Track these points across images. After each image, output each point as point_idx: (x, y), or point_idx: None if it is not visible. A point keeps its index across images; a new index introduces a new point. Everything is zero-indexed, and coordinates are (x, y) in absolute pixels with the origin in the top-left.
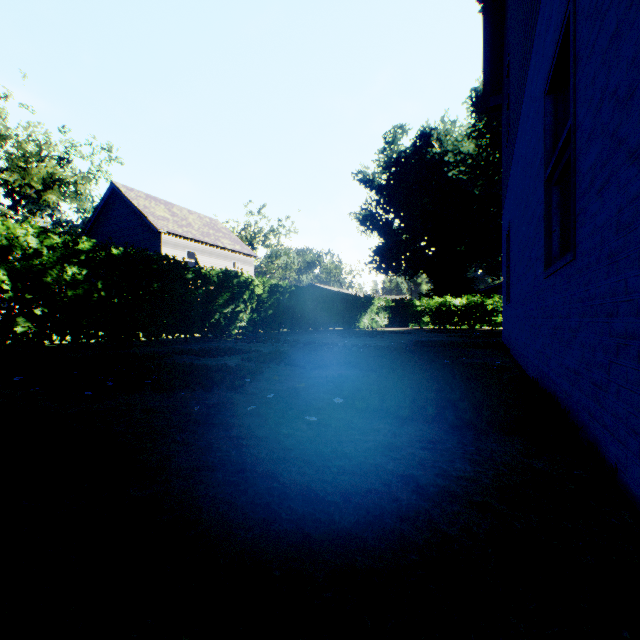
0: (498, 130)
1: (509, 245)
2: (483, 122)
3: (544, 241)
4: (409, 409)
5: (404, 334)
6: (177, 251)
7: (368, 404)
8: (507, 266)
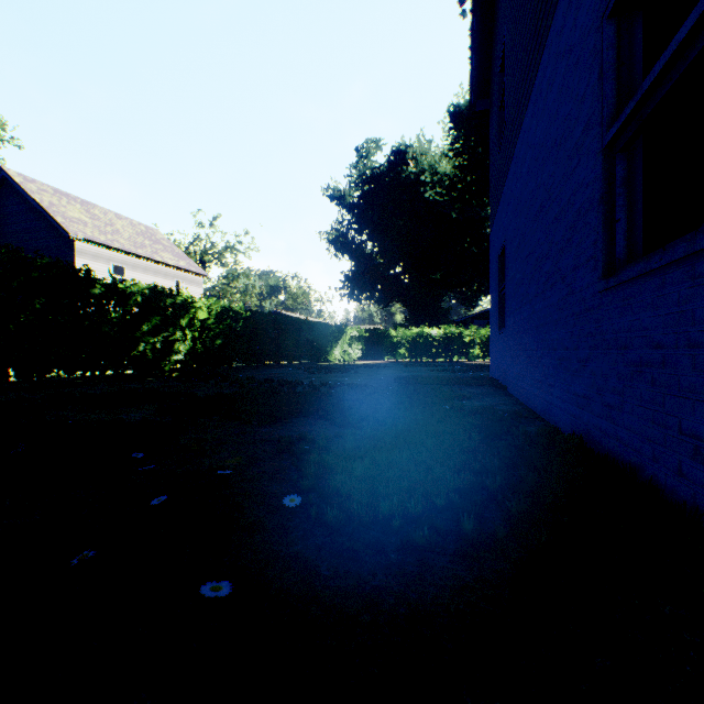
0: (475, 152)
1: (505, 264)
2: (460, 142)
3: (602, 235)
4: (426, 520)
5: (381, 368)
6: (98, 264)
7: (348, 510)
8: (501, 289)
